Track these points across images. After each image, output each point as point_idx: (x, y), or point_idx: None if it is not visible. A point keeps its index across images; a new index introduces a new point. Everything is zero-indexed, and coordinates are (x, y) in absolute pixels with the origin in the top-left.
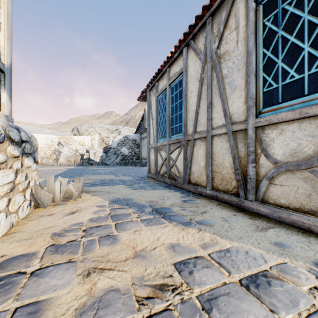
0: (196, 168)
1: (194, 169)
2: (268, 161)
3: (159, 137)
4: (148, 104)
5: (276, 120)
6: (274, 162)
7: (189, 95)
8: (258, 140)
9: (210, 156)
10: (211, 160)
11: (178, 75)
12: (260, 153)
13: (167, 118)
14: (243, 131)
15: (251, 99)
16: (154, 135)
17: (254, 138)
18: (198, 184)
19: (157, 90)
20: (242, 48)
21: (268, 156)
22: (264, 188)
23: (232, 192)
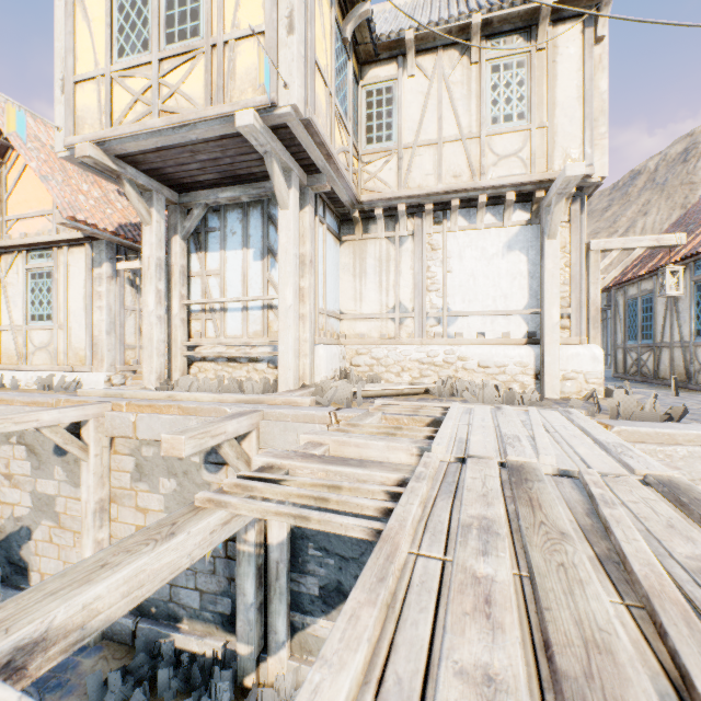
0: (662, 367)
1: (661, 368)
2: (697, 364)
3: (628, 339)
4: (614, 302)
5: (699, 345)
6: (699, 364)
7: (657, 313)
8: (694, 353)
9: (671, 360)
10: (672, 362)
11: (647, 293)
12: (694, 359)
13: (637, 324)
14: (688, 347)
15: (690, 331)
16: (621, 336)
17: (692, 351)
18: (664, 379)
19: (626, 294)
20: (688, 301)
21: (697, 361)
22: (696, 377)
23: (683, 381)
